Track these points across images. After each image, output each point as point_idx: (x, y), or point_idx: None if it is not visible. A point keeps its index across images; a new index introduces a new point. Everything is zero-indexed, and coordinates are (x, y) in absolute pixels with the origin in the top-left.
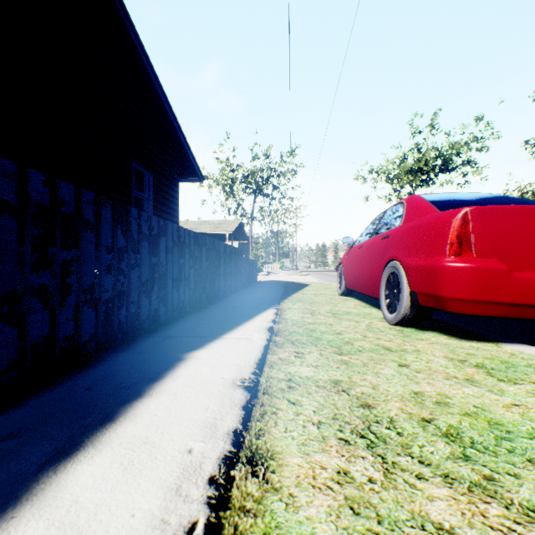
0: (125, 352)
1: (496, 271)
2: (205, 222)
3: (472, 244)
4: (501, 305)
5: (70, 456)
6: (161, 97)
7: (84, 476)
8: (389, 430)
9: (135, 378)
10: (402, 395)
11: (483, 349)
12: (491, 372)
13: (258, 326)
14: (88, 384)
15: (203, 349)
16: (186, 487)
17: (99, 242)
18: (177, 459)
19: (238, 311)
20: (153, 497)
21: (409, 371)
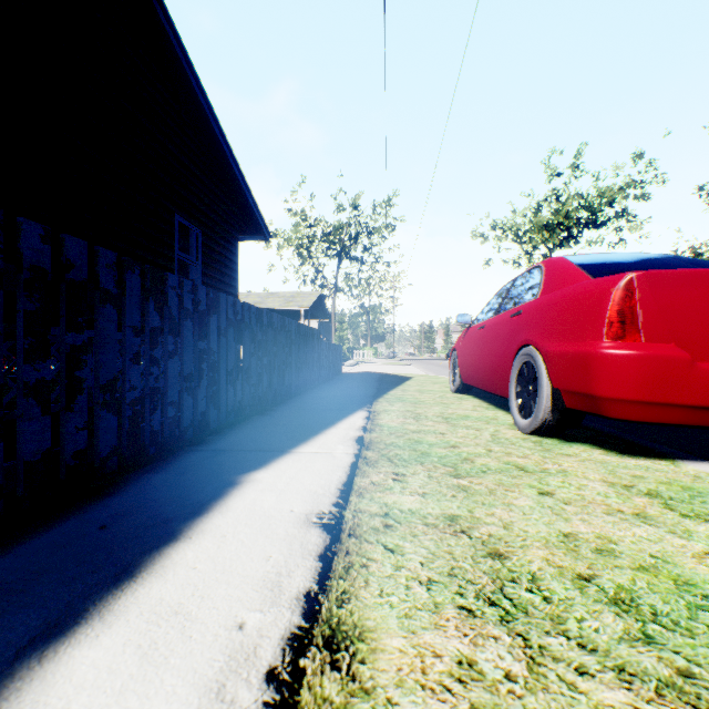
0: (159, 473)
1: (674, 361)
2: (273, 295)
3: (640, 323)
4: (680, 408)
5: (65, 633)
6: (214, 127)
7: (83, 667)
8: (532, 593)
9: (170, 511)
10: (547, 539)
11: (655, 469)
12: (669, 503)
13: (343, 435)
14: (102, 521)
15: (266, 468)
16: (233, 687)
17: (123, 321)
18: (221, 639)
19: (316, 414)
20: (182, 704)
21: (554, 502)
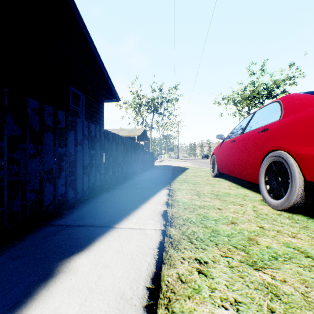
0: None
1: None
2: (123, 130)
3: None
4: None
5: None
6: (90, 42)
7: None
8: None
9: None
10: None
11: None
12: None
13: (153, 210)
14: None
15: (89, 249)
16: None
17: None
18: None
19: (138, 191)
20: None
21: None
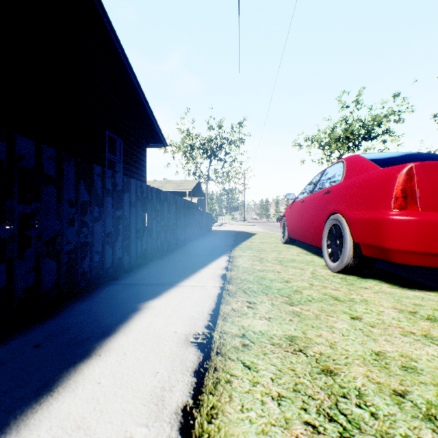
0: (85, 301)
1: None
2: (169, 182)
3: (417, 198)
4: None
5: None
6: (130, 75)
7: None
8: (361, 409)
9: (88, 332)
10: (363, 357)
11: (428, 298)
12: None
13: (212, 273)
14: (38, 340)
15: (160, 297)
16: None
17: (62, 197)
18: None
19: (195, 258)
20: None
21: (363, 325)
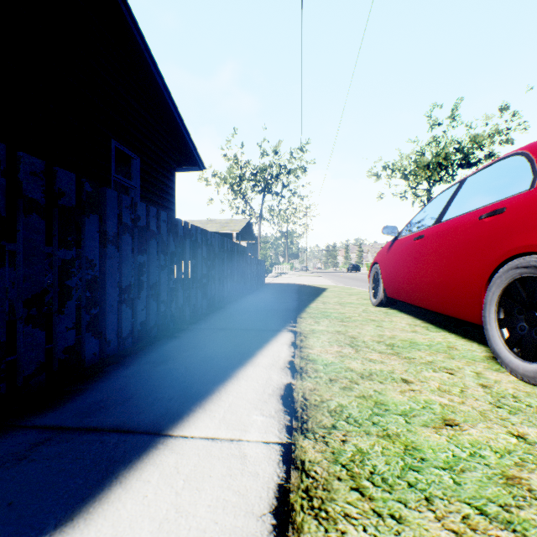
0: None
1: None
2: (211, 221)
3: None
4: None
5: None
6: (148, 61)
7: None
8: None
9: None
10: None
11: None
12: None
13: (262, 384)
14: None
15: (86, 519)
16: None
17: None
18: None
19: (233, 337)
20: None
21: None
